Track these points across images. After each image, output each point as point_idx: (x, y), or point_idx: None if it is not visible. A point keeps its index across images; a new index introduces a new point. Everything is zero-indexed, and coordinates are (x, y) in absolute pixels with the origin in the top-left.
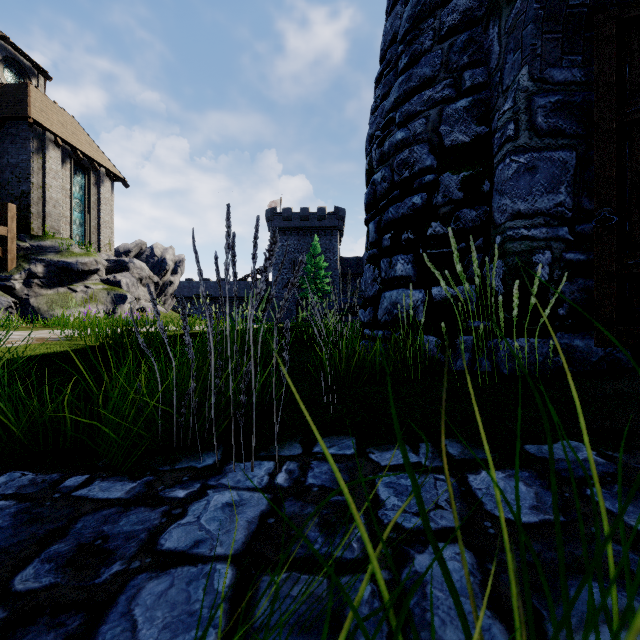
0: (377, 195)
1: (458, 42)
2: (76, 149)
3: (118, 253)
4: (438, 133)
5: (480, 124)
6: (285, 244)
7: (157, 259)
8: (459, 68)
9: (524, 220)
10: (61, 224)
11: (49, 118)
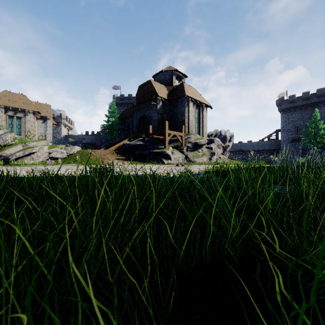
0: None
1: None
2: (196, 100)
3: (208, 136)
4: None
5: None
6: (290, 117)
7: (222, 136)
8: None
9: None
10: (192, 128)
11: (189, 92)
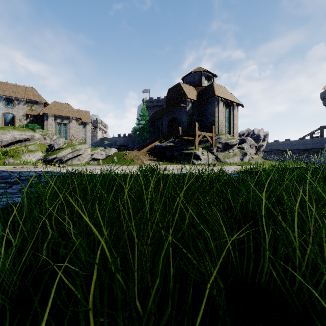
0: None
1: None
2: (227, 100)
3: (239, 135)
4: None
5: None
6: None
7: (255, 135)
8: None
9: None
10: (222, 128)
11: (219, 92)
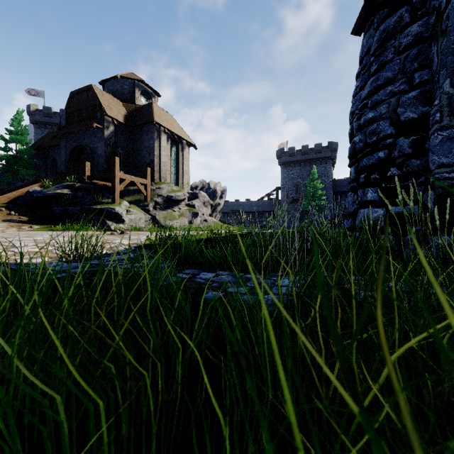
0: (356, 150)
1: (411, 55)
2: (173, 133)
3: (192, 188)
4: (396, 113)
5: (425, 106)
6: (290, 173)
7: (211, 190)
8: (411, 71)
9: (446, 168)
10: (166, 175)
11: (161, 119)
